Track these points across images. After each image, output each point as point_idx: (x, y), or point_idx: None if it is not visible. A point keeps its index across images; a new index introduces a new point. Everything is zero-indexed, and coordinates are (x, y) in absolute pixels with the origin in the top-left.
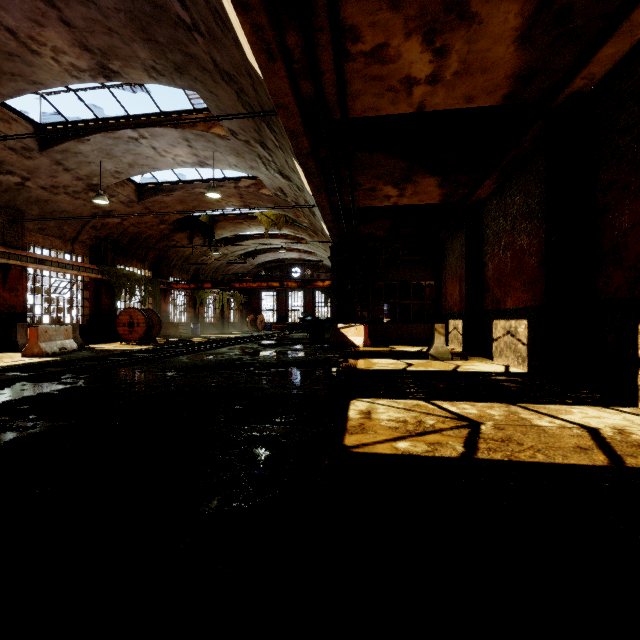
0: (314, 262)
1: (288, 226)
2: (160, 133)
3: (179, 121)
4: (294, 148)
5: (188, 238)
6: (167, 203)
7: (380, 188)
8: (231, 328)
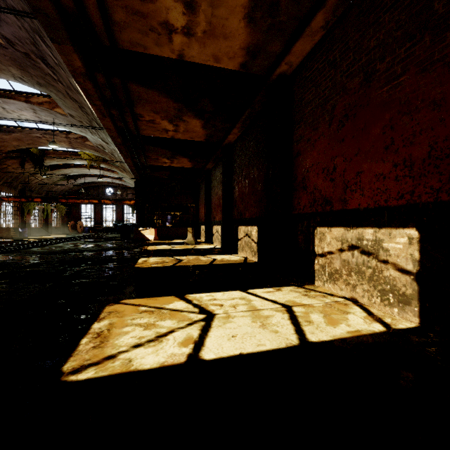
0: (123, 185)
1: (105, 163)
2: (12, 102)
3: (29, 99)
4: (113, 141)
5: (20, 164)
6: (5, 139)
7: (160, 159)
8: (54, 231)
